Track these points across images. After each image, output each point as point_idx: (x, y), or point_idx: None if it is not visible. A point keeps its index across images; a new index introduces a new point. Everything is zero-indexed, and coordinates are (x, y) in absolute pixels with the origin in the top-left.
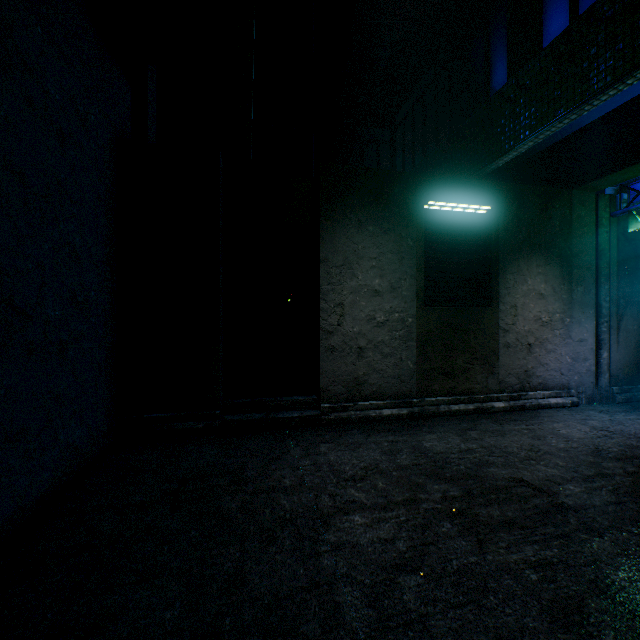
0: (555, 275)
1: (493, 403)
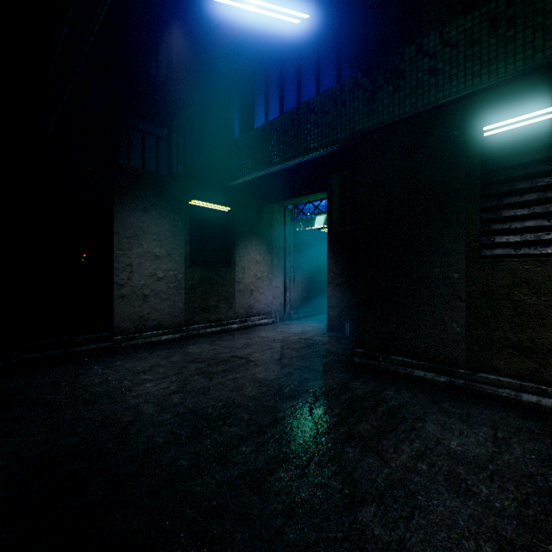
0: (265, 251)
1: (232, 325)
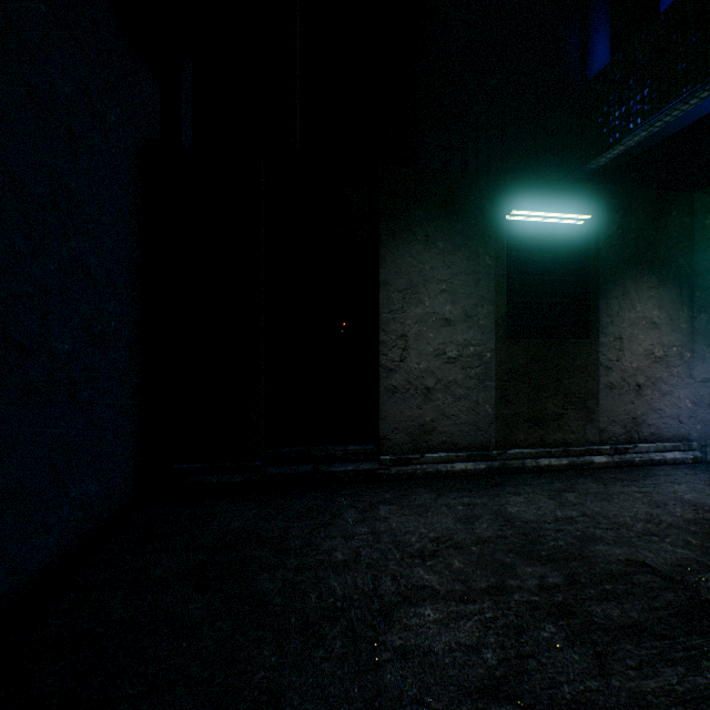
0: (671, 299)
1: (592, 457)
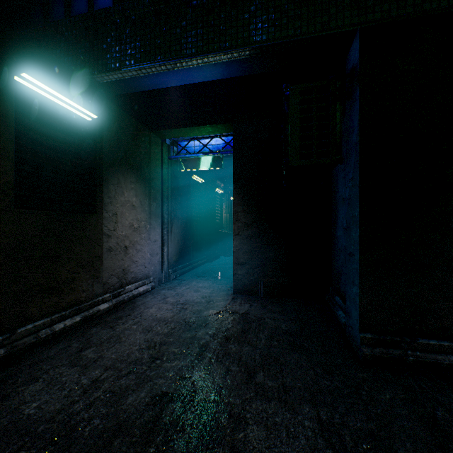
0: (142, 192)
1: (99, 306)
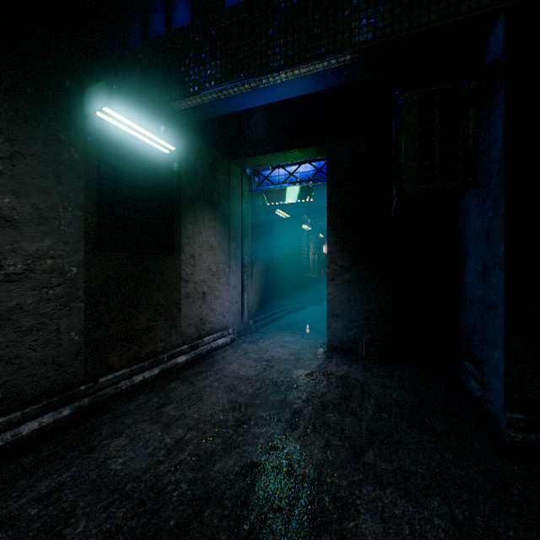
0: (221, 230)
1: (177, 359)
